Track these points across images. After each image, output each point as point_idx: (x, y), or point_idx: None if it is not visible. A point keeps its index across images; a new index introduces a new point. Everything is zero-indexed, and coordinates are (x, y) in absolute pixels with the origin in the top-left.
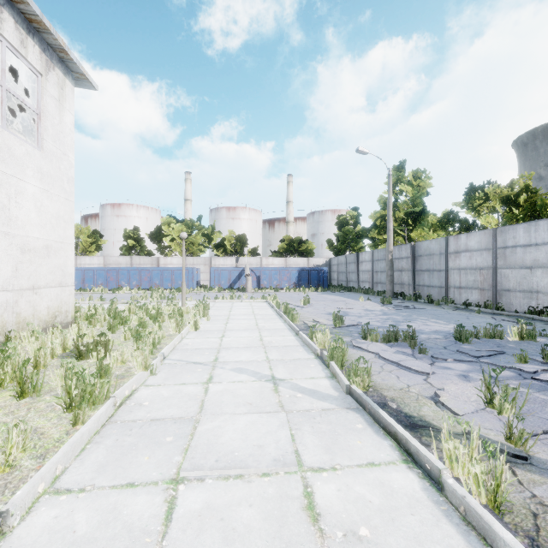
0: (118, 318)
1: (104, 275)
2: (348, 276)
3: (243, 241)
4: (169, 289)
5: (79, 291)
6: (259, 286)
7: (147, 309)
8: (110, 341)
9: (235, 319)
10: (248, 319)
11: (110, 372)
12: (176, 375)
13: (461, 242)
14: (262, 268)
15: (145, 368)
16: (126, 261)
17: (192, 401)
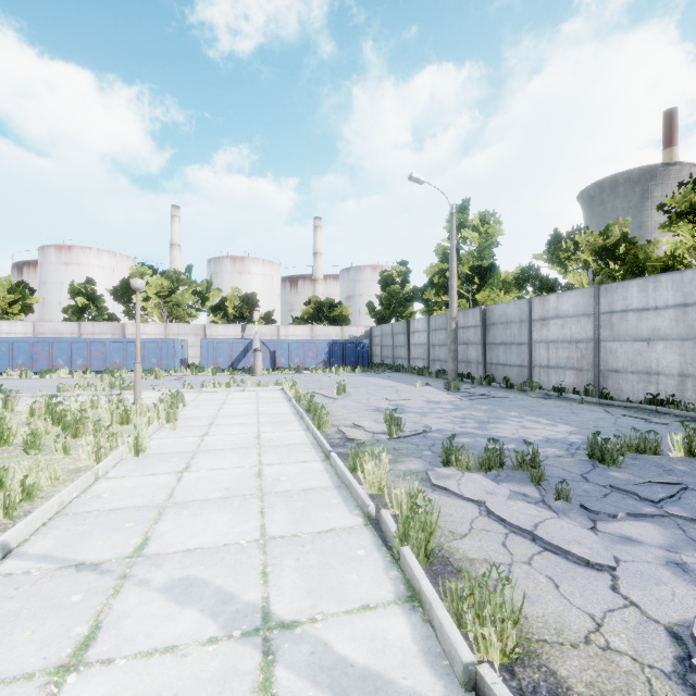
0: None
1: (28, 350)
2: (395, 351)
3: (253, 302)
4: None
5: None
6: (274, 365)
7: (61, 411)
8: None
9: (222, 426)
10: (246, 425)
11: None
12: None
13: (550, 306)
14: (278, 340)
15: None
16: (71, 329)
17: None
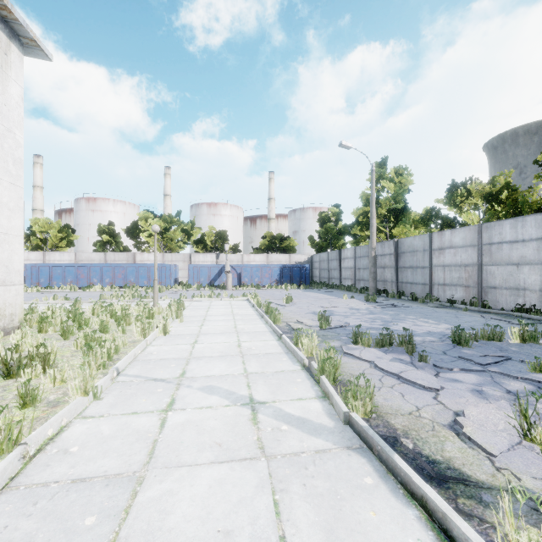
0: (75, 322)
1: (74, 272)
2: (330, 273)
3: (224, 237)
4: (145, 287)
5: (45, 289)
6: (240, 283)
7: (113, 310)
8: (59, 350)
9: (211, 321)
10: (226, 320)
11: (37, 399)
12: (128, 399)
13: (446, 239)
14: (243, 265)
15: (84, 393)
16: (99, 257)
17: (140, 442)
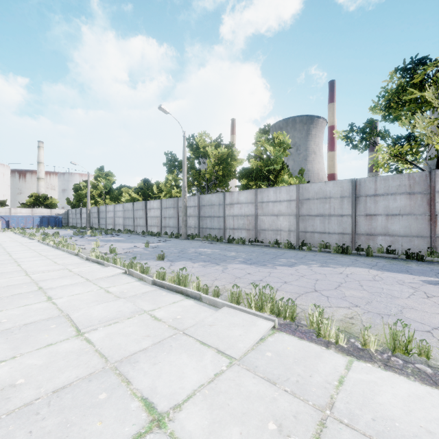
0: None
1: None
2: (77, 220)
3: None
4: None
5: None
6: (9, 227)
7: None
8: None
9: None
10: (4, 236)
11: None
12: None
13: (109, 208)
14: (11, 216)
15: None
16: None
17: None
